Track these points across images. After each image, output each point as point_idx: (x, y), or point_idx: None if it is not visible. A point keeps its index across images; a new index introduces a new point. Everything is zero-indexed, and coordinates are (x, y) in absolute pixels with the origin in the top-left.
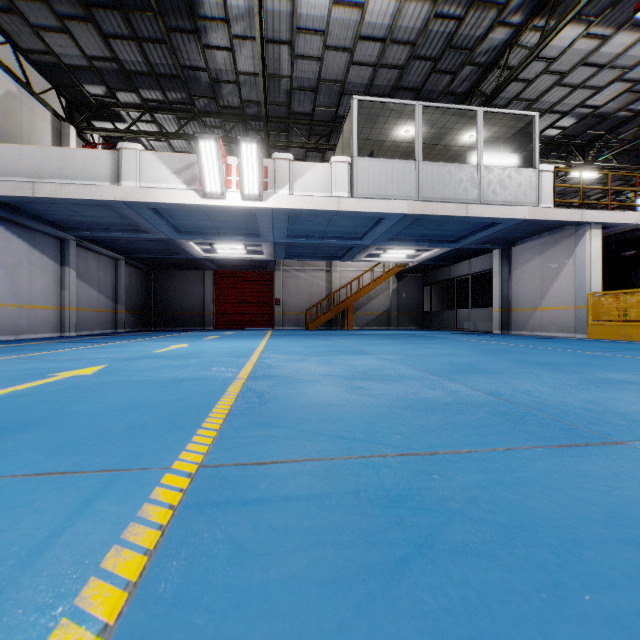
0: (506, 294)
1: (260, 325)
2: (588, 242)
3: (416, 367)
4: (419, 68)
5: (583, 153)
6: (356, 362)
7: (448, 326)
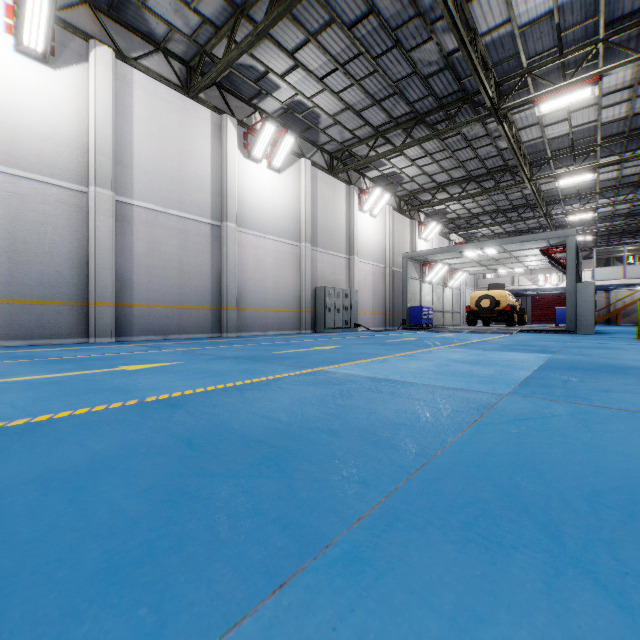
0: None
1: None
2: None
3: None
4: (631, 224)
5: None
6: None
7: None
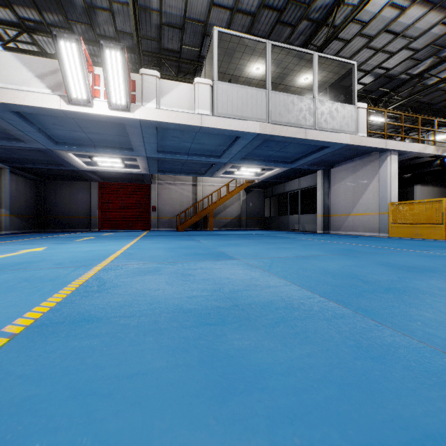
0: (327, 203)
1: (139, 227)
2: (389, 164)
3: (295, 281)
4: (267, 18)
5: (375, 105)
6: (220, 273)
7: (283, 227)
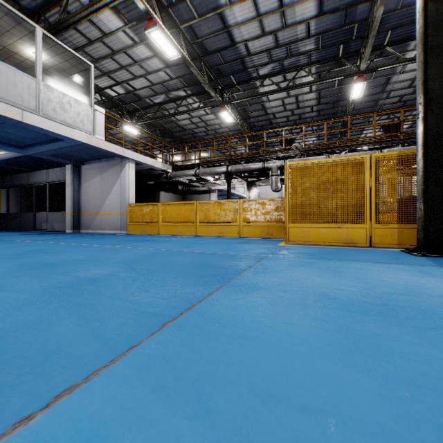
0: (77, 201)
1: None
2: (128, 170)
3: None
4: None
5: (131, 116)
6: None
7: (27, 227)
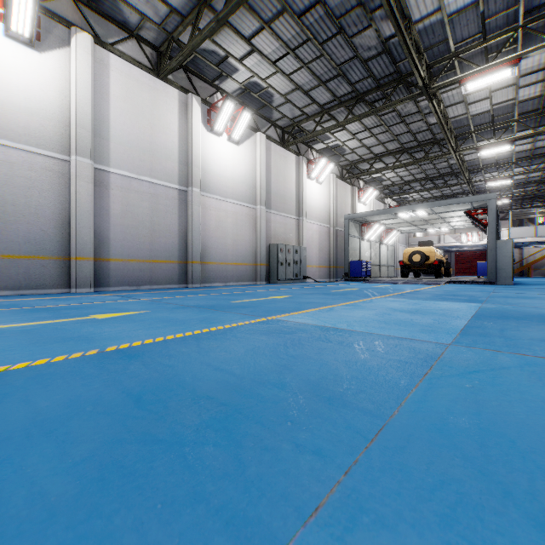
0: None
1: None
2: None
3: None
4: (542, 190)
5: None
6: None
7: None
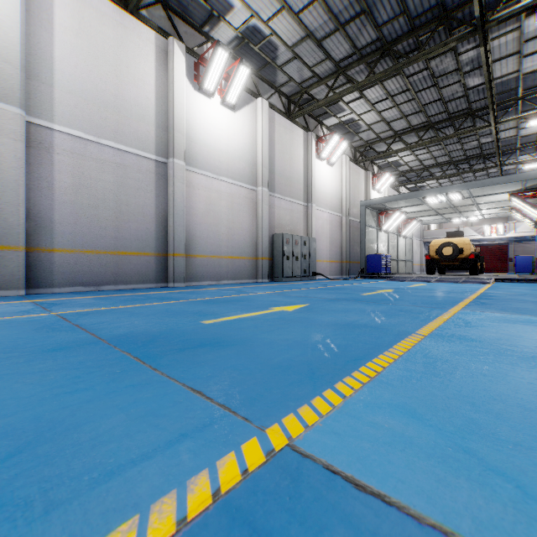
0: None
1: (498, 271)
2: None
3: None
4: None
5: None
6: None
7: None
